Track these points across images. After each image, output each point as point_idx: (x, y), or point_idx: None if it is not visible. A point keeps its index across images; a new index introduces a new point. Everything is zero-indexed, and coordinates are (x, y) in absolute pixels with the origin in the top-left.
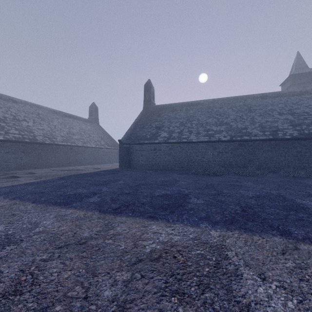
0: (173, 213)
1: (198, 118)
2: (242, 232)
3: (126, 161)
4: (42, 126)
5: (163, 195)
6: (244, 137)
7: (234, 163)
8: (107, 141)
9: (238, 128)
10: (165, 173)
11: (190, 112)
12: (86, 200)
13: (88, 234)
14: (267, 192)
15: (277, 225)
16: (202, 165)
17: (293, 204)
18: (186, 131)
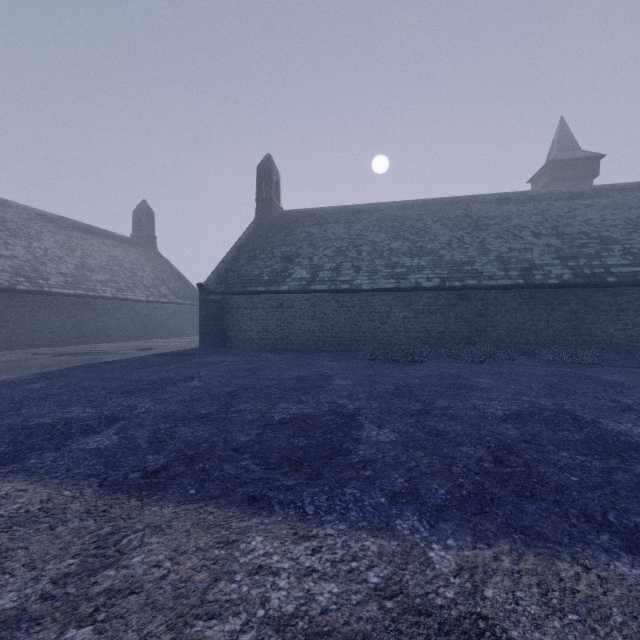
0: (319, 479)
1: (372, 239)
2: (520, 548)
3: (216, 331)
4: (11, 249)
5: (293, 420)
6: (468, 281)
7: (447, 335)
8: (175, 288)
9: (455, 263)
10: (302, 358)
11: (357, 227)
12: (77, 444)
13: (15, 597)
14: (534, 404)
15: (600, 512)
16: (382, 339)
17: (604, 435)
18: (348, 268)
